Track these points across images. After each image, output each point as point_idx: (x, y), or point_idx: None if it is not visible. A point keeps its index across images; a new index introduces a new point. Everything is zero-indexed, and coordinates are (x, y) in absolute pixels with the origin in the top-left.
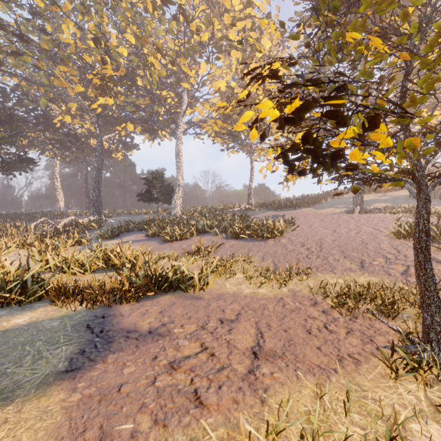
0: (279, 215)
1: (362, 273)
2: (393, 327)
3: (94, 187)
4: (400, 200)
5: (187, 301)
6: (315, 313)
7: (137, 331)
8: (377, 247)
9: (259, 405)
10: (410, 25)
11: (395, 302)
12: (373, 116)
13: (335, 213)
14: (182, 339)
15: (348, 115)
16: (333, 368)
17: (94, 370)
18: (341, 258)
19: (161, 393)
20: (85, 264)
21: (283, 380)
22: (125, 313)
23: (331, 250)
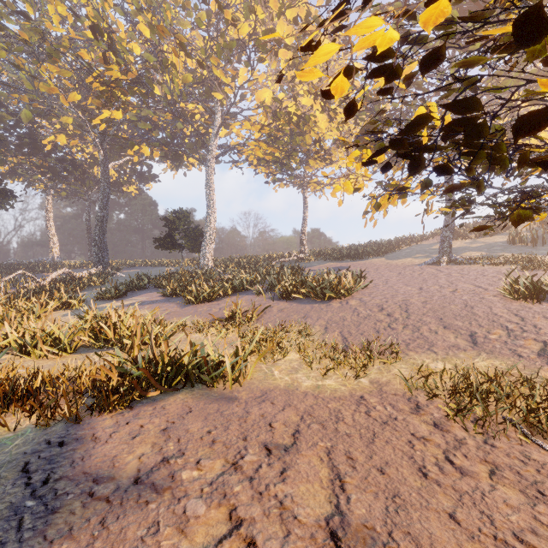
0: (341, 267)
1: (477, 352)
2: None
3: (97, 230)
4: (496, 247)
5: (212, 405)
6: (423, 427)
7: (113, 477)
8: (488, 312)
9: None
10: None
11: None
12: None
13: (416, 265)
14: (194, 498)
15: None
16: None
17: None
18: (440, 328)
19: None
20: (61, 341)
21: None
22: (102, 433)
23: (423, 316)
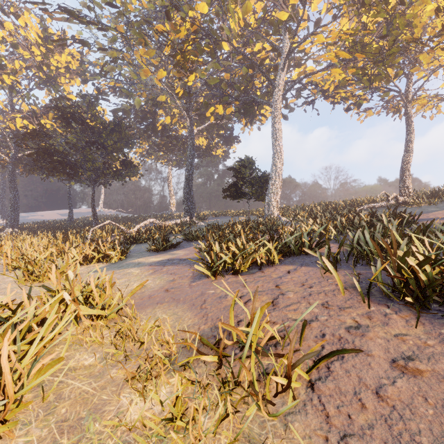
0: None
1: None
2: None
3: (185, 186)
4: None
5: None
6: None
7: None
8: None
9: None
10: None
11: None
12: None
13: None
14: None
15: None
16: None
17: None
18: None
19: None
20: None
21: None
22: None
23: None
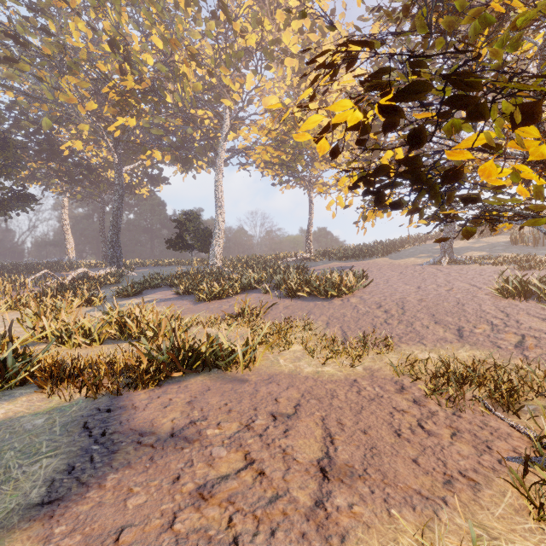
0: (346, 266)
1: (462, 344)
2: (516, 427)
3: (112, 231)
4: (498, 247)
5: (227, 385)
6: (404, 403)
7: (154, 432)
8: (477, 309)
9: None
10: None
11: (514, 388)
12: (527, 106)
13: (418, 265)
14: (217, 446)
15: (485, 105)
16: (441, 496)
17: (83, 501)
18: (431, 323)
19: (182, 545)
20: (92, 333)
21: (368, 518)
22: (139, 403)
23: (417, 313)
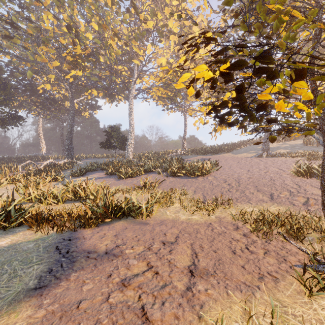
0: (206, 158)
1: (272, 203)
2: (301, 248)
3: (68, 138)
4: (296, 147)
5: (137, 226)
6: (238, 236)
7: (96, 251)
8: (282, 183)
9: (197, 321)
10: (317, 4)
11: (301, 227)
12: (298, 71)
13: (248, 157)
14: (132, 259)
15: (276, 71)
16: (257, 285)
17: (58, 287)
18: (255, 191)
19: (113, 309)
20: (58, 196)
21: (216, 296)
22: (87, 236)
23: (247, 185)
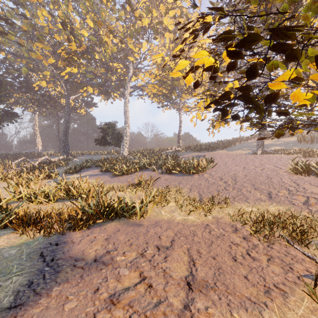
0: (201, 155)
1: (271, 202)
2: (307, 254)
3: (63, 134)
4: (290, 144)
5: (130, 228)
6: (237, 239)
7: (84, 259)
8: (280, 180)
9: None
10: None
11: (304, 230)
12: None
13: (243, 154)
14: (123, 268)
15: (298, 50)
16: (263, 301)
17: (36, 306)
18: (252, 189)
19: None
20: (49, 195)
21: (218, 316)
22: (76, 240)
23: (244, 183)
